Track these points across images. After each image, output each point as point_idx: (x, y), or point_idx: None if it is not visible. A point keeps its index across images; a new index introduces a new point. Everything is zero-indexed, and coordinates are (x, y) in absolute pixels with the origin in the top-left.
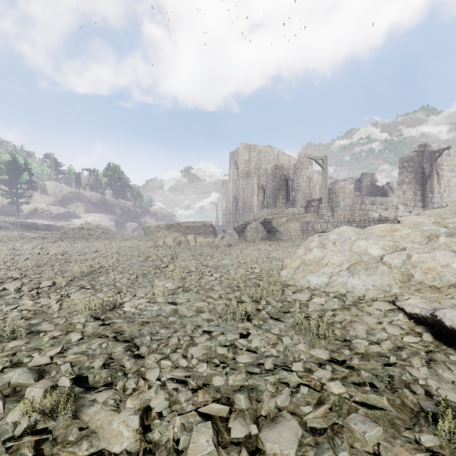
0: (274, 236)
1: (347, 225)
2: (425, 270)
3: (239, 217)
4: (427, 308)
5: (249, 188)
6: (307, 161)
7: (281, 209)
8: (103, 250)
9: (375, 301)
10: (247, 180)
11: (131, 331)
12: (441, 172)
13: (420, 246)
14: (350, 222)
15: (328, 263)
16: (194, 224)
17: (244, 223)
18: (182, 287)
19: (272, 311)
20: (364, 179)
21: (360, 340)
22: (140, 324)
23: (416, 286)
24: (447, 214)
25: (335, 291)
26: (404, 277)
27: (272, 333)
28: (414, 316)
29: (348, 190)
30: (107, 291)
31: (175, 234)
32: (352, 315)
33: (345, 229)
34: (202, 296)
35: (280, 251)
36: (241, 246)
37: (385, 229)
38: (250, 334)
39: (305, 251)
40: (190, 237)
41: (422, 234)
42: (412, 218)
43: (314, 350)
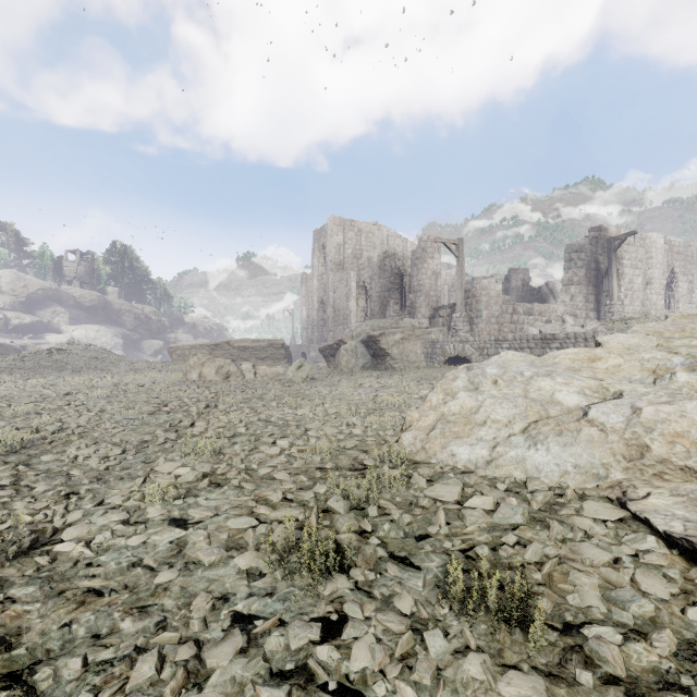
0: (383, 362)
1: (494, 346)
2: (669, 437)
3: (327, 333)
4: (695, 520)
5: (344, 287)
6: (432, 246)
7: (393, 321)
8: (84, 391)
9: (582, 497)
10: (340, 275)
11: (42, 632)
12: (621, 268)
13: (646, 388)
14: (500, 342)
15: (486, 421)
16: (255, 344)
17: (335, 342)
18: (208, 477)
19: (392, 534)
20: (513, 276)
21: (601, 628)
22: (78, 601)
23: (655, 467)
24: (670, 331)
25: (504, 475)
26: (631, 450)
27: (398, 614)
28: (680, 543)
29: (495, 292)
30: (43, 493)
31: (220, 361)
32: (556, 541)
33: (510, 356)
34: (248, 499)
35: (394, 390)
36: (331, 380)
37: (579, 356)
38: (346, 620)
39: (444, 396)
40: (246, 366)
41: (643, 367)
42: (621, 338)
43: (509, 681)
